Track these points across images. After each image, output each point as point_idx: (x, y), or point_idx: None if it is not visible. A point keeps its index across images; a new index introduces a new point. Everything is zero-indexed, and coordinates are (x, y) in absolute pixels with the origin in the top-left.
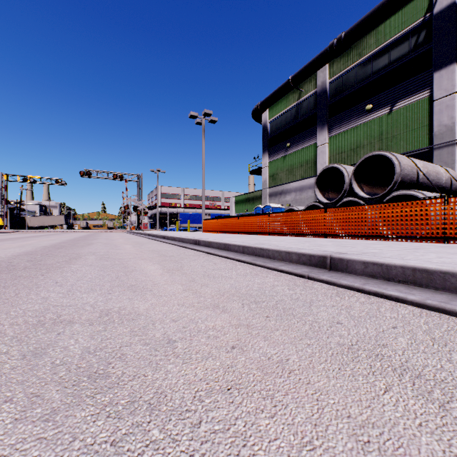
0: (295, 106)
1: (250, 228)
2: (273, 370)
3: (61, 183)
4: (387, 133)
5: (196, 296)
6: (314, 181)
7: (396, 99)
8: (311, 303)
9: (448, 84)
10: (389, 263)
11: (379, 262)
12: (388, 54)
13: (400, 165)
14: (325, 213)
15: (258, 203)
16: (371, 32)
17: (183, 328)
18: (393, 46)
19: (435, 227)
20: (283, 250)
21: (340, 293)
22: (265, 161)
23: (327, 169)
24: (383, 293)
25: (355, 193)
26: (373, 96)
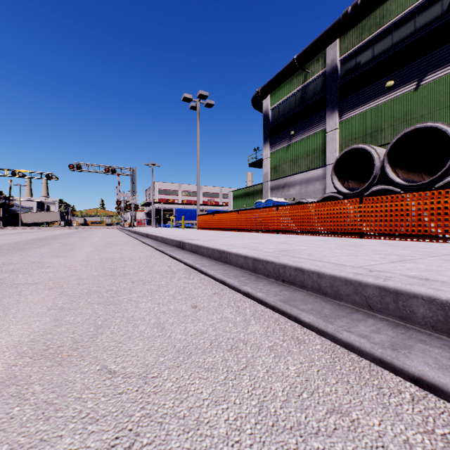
0: (300, 90)
1: (253, 225)
2: None
3: (52, 178)
4: (413, 113)
5: None
6: (322, 171)
7: (425, 72)
8: None
9: None
10: None
11: None
12: (414, 20)
13: None
14: (361, 204)
15: (259, 197)
16: None
17: None
18: (420, 10)
19: None
20: (369, 281)
21: None
22: (267, 152)
23: (348, 152)
24: None
25: (390, 179)
26: (395, 71)
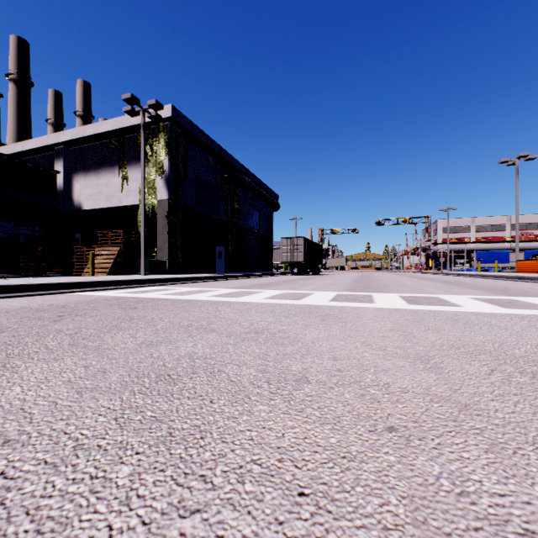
0: None
1: None
2: None
3: (355, 232)
4: None
5: (532, 286)
6: None
7: None
8: None
9: None
10: None
11: None
12: None
13: None
14: None
15: None
16: None
17: (531, 287)
18: None
19: None
20: None
21: None
22: None
23: None
24: None
25: None
26: None
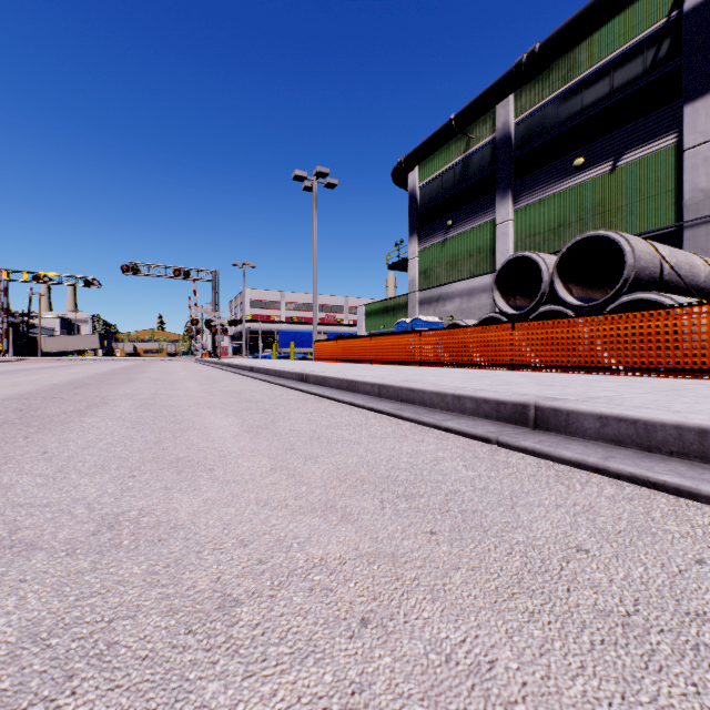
0: (461, 162)
1: (390, 355)
2: (463, 704)
3: (93, 285)
4: (608, 204)
5: (294, 483)
6: (491, 279)
7: (623, 149)
8: (514, 500)
9: (706, 124)
10: (650, 418)
11: (630, 417)
12: (610, 77)
13: (634, 252)
14: (513, 331)
15: (402, 315)
16: (582, 43)
17: (259, 565)
18: (617, 65)
19: (699, 353)
20: (448, 392)
21: (563, 475)
22: (414, 249)
23: (513, 260)
24: (649, 477)
25: (560, 298)
26: (586, 145)
